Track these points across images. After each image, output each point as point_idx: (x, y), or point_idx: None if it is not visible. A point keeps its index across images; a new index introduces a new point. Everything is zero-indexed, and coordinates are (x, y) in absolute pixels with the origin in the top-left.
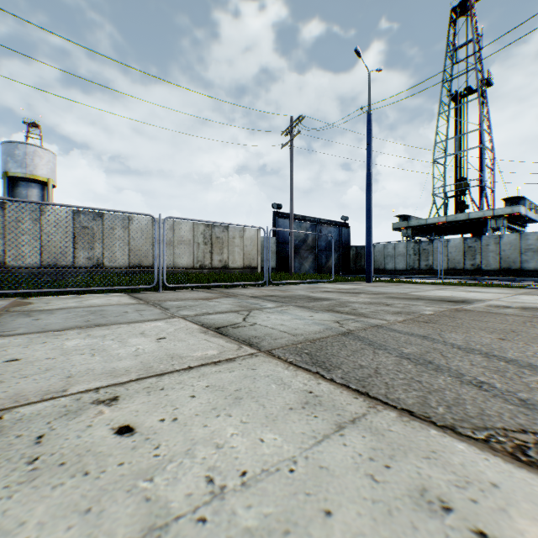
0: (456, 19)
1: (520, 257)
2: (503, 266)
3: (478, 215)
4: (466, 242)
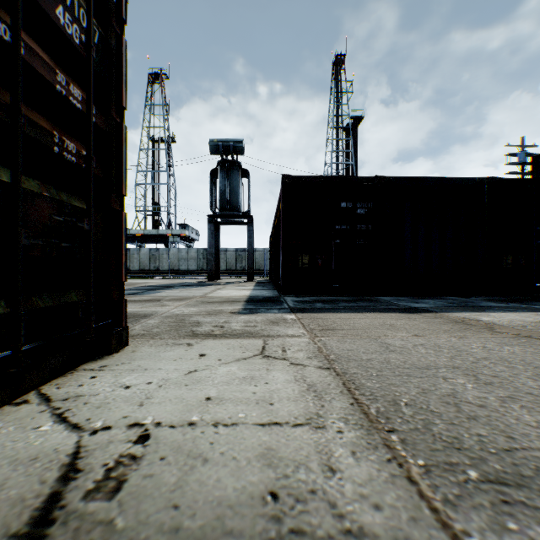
0: (152, 83)
1: (179, 263)
2: (171, 268)
3: (164, 233)
4: (151, 251)
